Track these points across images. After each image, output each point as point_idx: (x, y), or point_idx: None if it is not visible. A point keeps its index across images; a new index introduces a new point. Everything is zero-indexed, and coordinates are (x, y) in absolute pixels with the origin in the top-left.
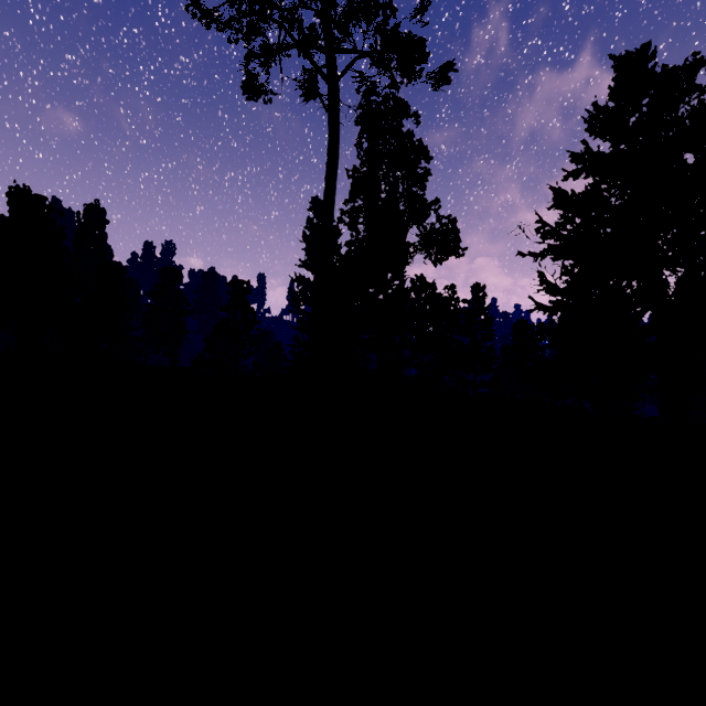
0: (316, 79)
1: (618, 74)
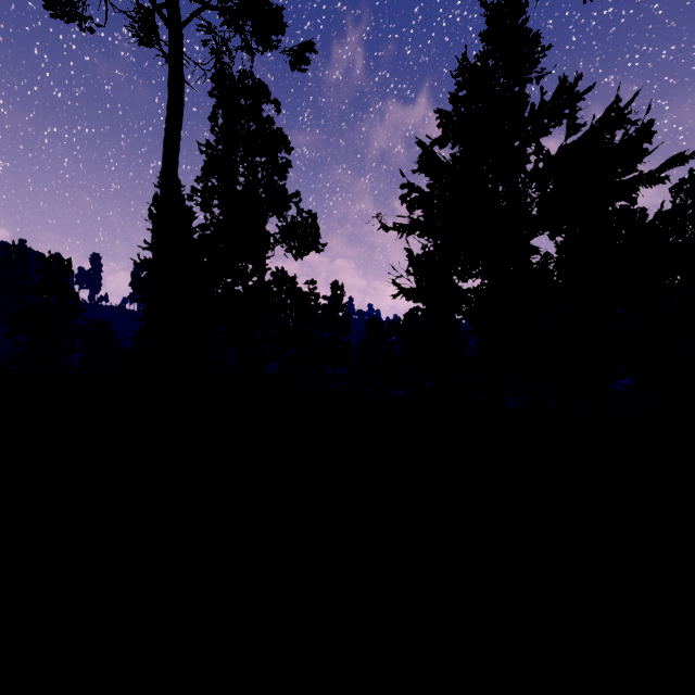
0: (153, 20)
1: (489, 22)
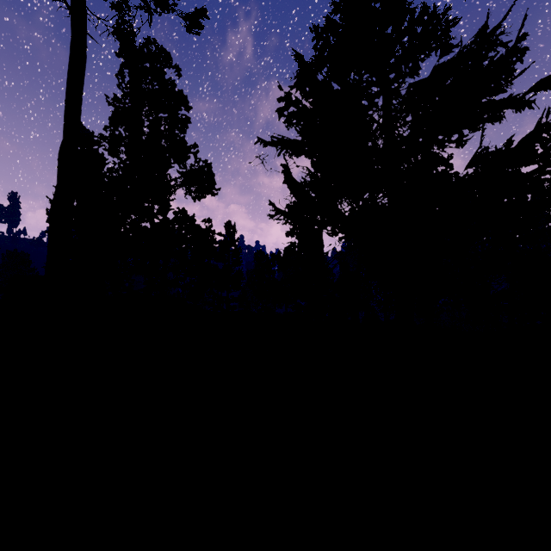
0: None
1: None
